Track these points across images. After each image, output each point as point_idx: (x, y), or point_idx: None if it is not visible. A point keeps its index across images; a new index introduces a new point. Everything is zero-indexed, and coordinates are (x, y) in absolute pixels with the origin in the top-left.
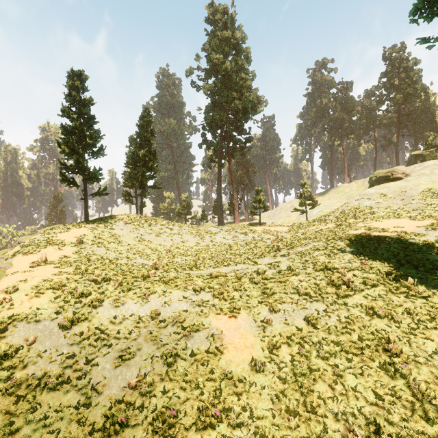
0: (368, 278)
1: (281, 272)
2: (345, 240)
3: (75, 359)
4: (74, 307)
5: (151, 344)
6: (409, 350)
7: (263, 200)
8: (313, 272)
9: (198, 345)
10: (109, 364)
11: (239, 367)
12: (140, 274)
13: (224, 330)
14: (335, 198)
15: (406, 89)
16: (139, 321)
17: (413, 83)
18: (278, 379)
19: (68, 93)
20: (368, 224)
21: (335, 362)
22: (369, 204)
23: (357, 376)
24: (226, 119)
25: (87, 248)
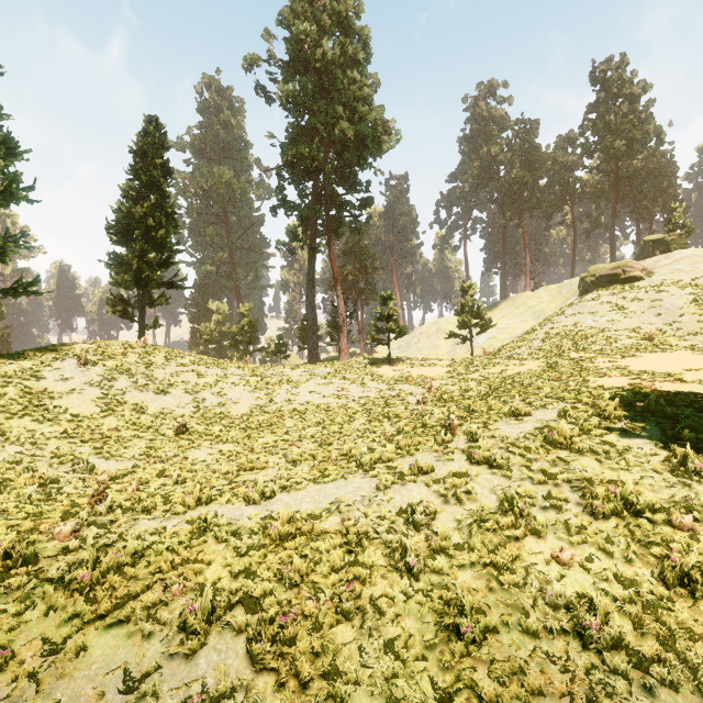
0: None
1: (484, 517)
2: (619, 406)
3: None
4: None
5: None
6: None
7: (395, 315)
8: (589, 520)
9: None
10: None
11: None
12: None
13: None
14: (513, 316)
15: (631, 132)
16: None
17: (639, 124)
18: None
19: None
20: (619, 364)
21: None
22: (595, 323)
23: None
24: (323, 160)
25: None
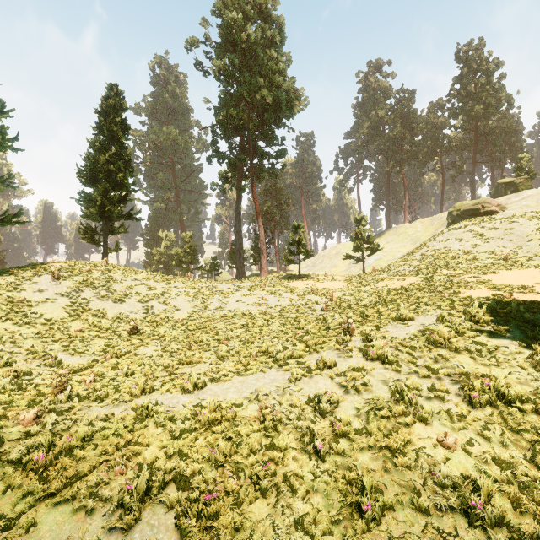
0: None
1: (379, 406)
2: (486, 312)
3: None
4: None
5: None
6: None
7: (304, 240)
8: (468, 409)
9: None
10: None
11: None
12: None
13: None
14: (395, 242)
15: (488, 99)
16: None
17: (494, 92)
18: None
19: None
20: (482, 278)
21: None
22: (461, 247)
23: None
24: (248, 120)
25: None
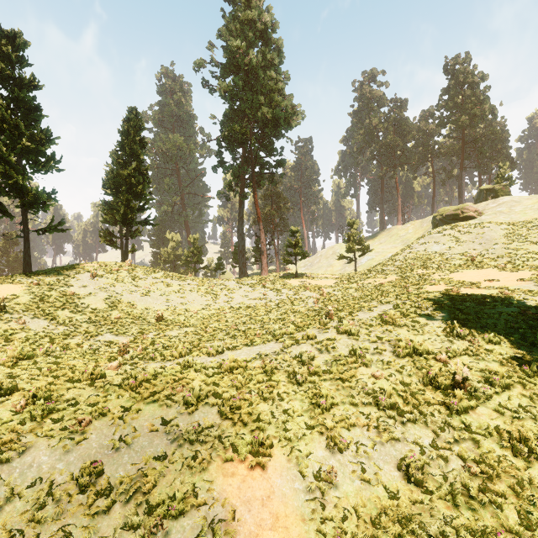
0: (492, 372)
1: (340, 358)
2: (430, 301)
3: None
4: None
5: None
6: None
7: (300, 243)
8: (394, 358)
9: None
10: None
11: None
12: (86, 371)
13: (240, 507)
14: (387, 243)
15: (473, 110)
16: (46, 499)
17: (479, 103)
18: None
19: None
20: (446, 277)
21: None
22: (438, 249)
23: None
24: (250, 133)
25: (13, 318)
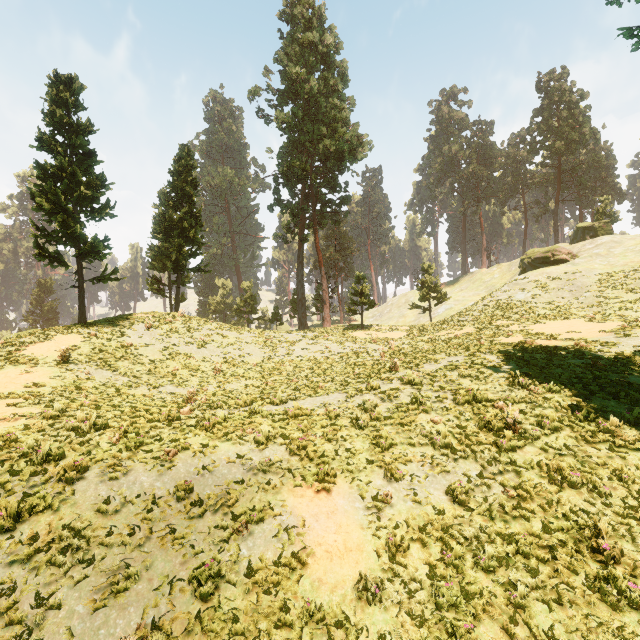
0: (544, 417)
1: (402, 406)
2: (499, 353)
3: (12, 598)
4: (29, 484)
5: (172, 553)
6: (634, 549)
7: (366, 291)
8: (454, 406)
9: (260, 551)
10: (83, 603)
11: (335, 594)
12: (163, 414)
13: (309, 518)
14: (469, 290)
15: (570, 134)
16: (152, 506)
17: (578, 126)
18: (408, 617)
19: (50, 111)
20: (526, 328)
21: (507, 576)
22: (522, 298)
23: (551, 605)
24: (310, 168)
25: (79, 368)
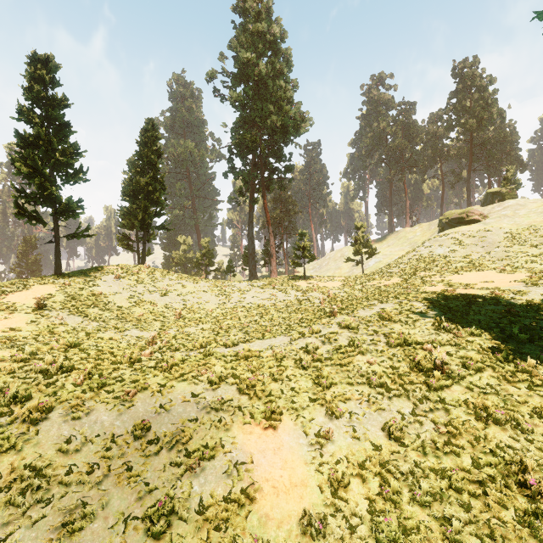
0: (468, 359)
1: (340, 348)
2: (425, 300)
3: None
4: None
5: (128, 491)
6: None
7: (308, 246)
8: (387, 348)
9: (211, 487)
10: None
11: (281, 530)
12: (126, 356)
13: (257, 454)
14: (395, 246)
15: (480, 113)
16: (111, 444)
17: (487, 106)
18: None
19: (28, 87)
20: (446, 278)
21: (441, 511)
22: (442, 252)
23: (485, 540)
24: (259, 140)
25: (53, 314)
